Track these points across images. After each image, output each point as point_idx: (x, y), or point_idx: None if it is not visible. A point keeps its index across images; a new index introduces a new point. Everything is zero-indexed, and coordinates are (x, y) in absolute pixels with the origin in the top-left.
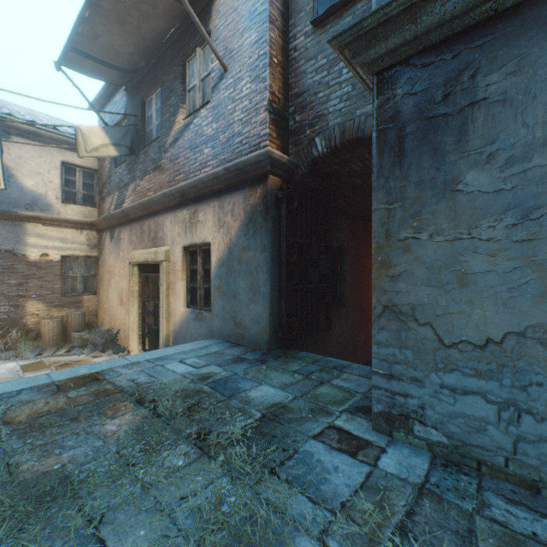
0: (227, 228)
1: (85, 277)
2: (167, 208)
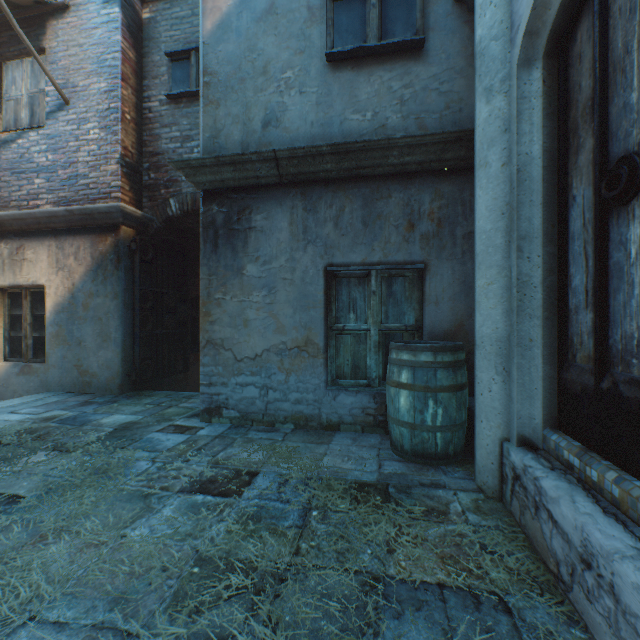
0: (70, 272)
1: None
2: None
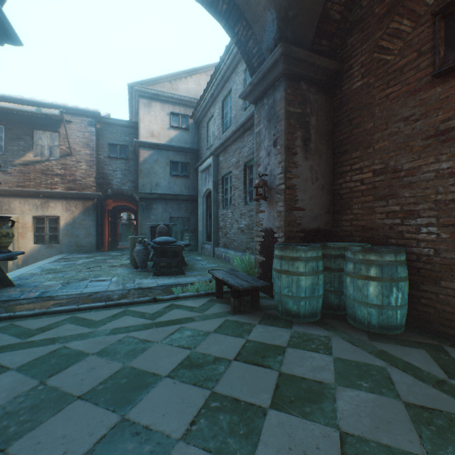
0: (73, 212)
1: None
2: (15, 195)
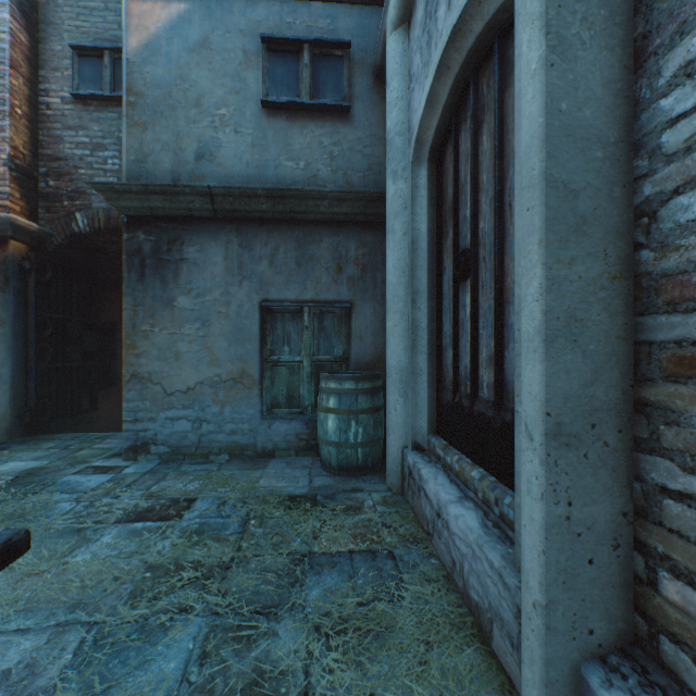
0: None
1: None
2: None
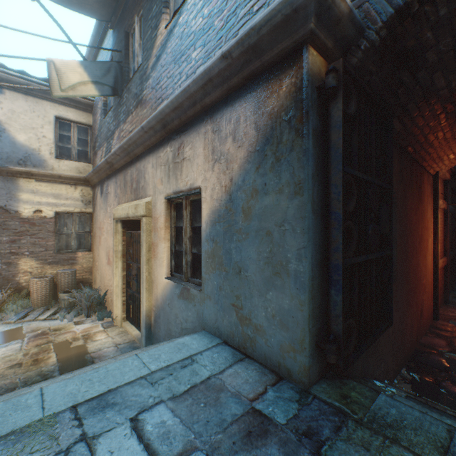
0: (226, 162)
1: (80, 233)
2: (148, 149)
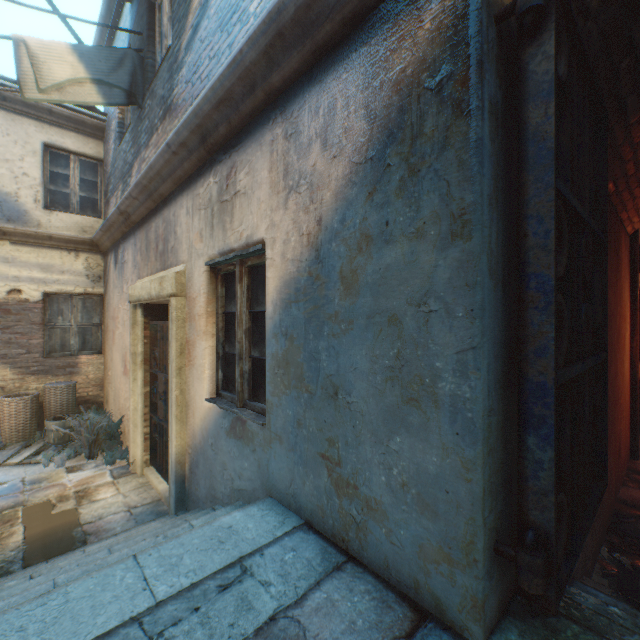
0: (309, 189)
1: (84, 326)
2: (180, 184)
